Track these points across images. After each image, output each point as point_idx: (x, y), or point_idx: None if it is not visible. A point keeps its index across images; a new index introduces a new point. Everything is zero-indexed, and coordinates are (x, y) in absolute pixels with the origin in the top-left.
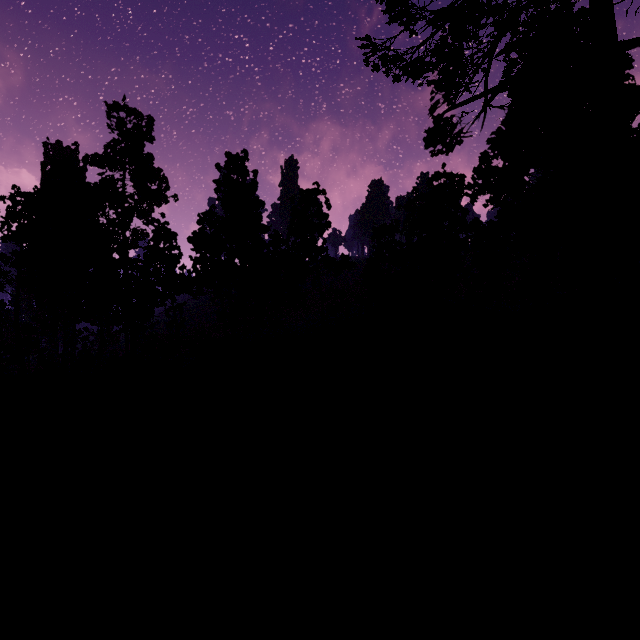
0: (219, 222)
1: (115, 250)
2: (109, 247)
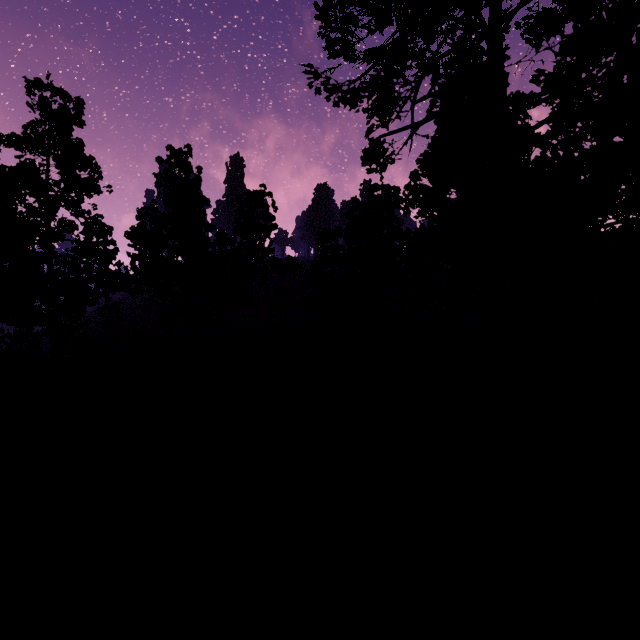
0: (160, 218)
1: (38, 243)
2: (31, 239)
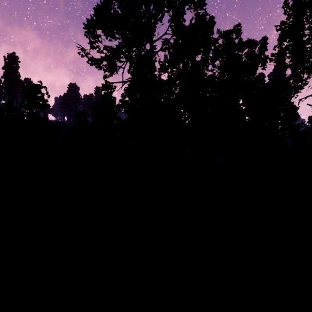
0: None
1: None
2: None
